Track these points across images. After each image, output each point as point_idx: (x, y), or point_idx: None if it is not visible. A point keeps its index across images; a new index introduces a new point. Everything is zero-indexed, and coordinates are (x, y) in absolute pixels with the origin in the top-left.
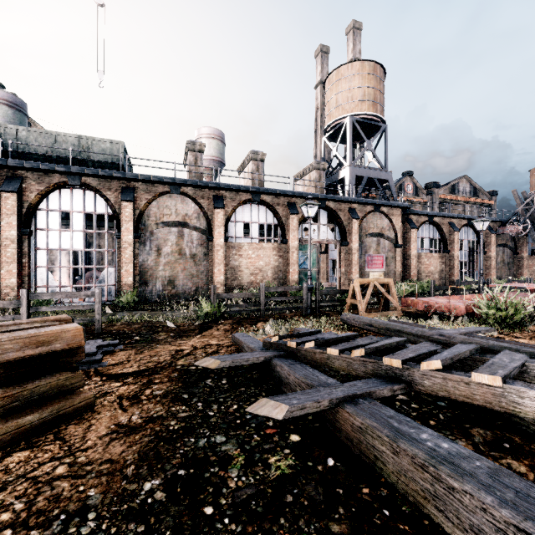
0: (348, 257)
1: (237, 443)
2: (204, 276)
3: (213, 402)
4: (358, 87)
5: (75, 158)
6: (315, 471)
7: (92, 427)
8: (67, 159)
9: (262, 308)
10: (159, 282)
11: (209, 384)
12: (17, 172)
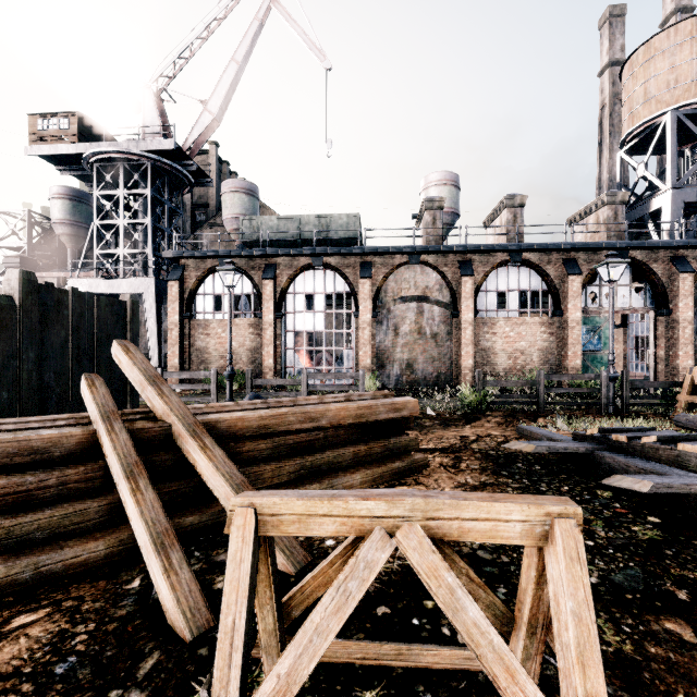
0: (670, 332)
1: (588, 512)
2: (447, 359)
3: (538, 481)
4: (689, 60)
5: (318, 239)
6: (691, 543)
7: (439, 481)
8: (309, 240)
9: (541, 401)
10: (396, 365)
11: (522, 467)
12: (273, 260)
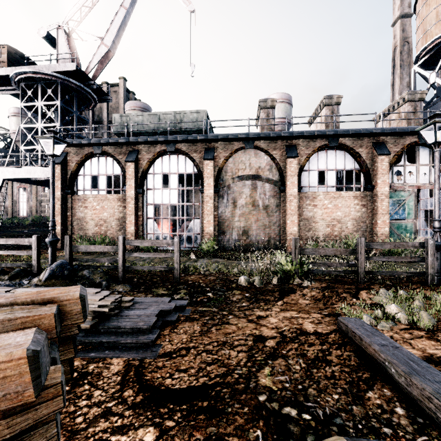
0: None
1: None
2: (276, 227)
3: None
4: None
5: (171, 129)
6: None
7: None
8: (167, 132)
9: (361, 271)
10: (234, 232)
11: None
12: (136, 147)
